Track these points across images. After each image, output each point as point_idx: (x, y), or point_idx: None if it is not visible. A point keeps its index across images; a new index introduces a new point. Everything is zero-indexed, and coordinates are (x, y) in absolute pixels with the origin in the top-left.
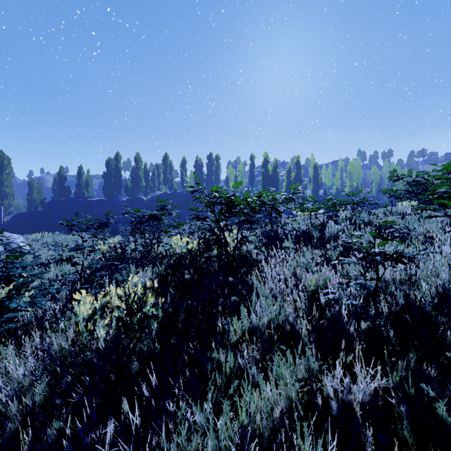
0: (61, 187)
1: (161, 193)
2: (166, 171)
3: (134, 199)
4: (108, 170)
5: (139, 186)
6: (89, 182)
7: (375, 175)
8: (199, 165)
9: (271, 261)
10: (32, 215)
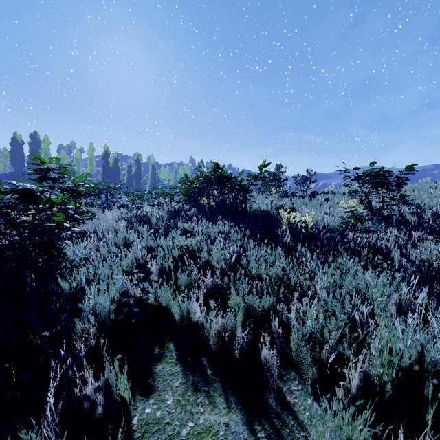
0: None
1: None
2: None
3: None
4: None
5: None
6: None
7: None
8: (18, 143)
9: (105, 214)
10: None
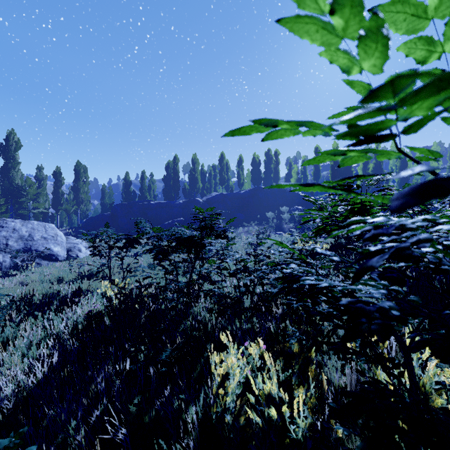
0: (127, 191)
1: (217, 194)
2: (222, 171)
3: (190, 201)
4: (168, 173)
5: (195, 188)
6: (151, 185)
7: None
8: (256, 162)
9: None
10: (100, 219)
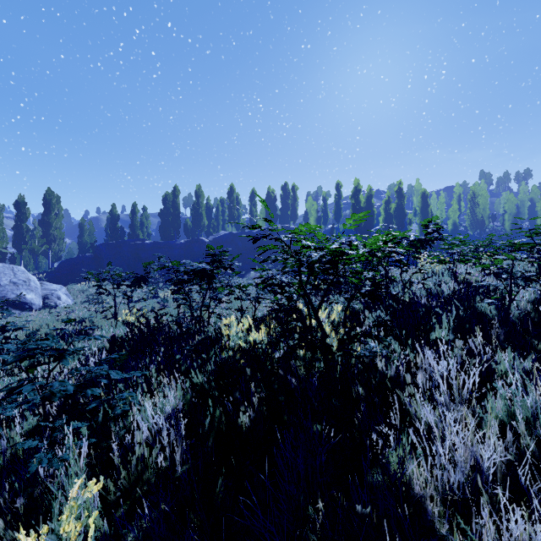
0: (113, 228)
1: (226, 233)
2: (232, 206)
3: (193, 241)
4: (166, 207)
5: (200, 225)
6: (144, 221)
7: (510, 203)
8: (271, 197)
9: (418, 376)
10: (79, 261)
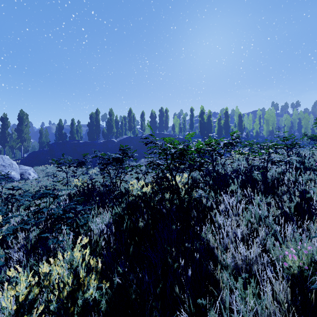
0: (60, 133)
1: (127, 137)
2: (130, 121)
3: (108, 141)
4: (91, 121)
5: (111, 132)
6: (78, 129)
7: (287, 120)
8: (153, 116)
9: (221, 206)
10: (40, 153)
